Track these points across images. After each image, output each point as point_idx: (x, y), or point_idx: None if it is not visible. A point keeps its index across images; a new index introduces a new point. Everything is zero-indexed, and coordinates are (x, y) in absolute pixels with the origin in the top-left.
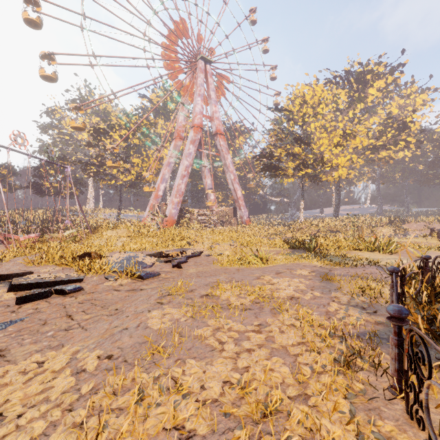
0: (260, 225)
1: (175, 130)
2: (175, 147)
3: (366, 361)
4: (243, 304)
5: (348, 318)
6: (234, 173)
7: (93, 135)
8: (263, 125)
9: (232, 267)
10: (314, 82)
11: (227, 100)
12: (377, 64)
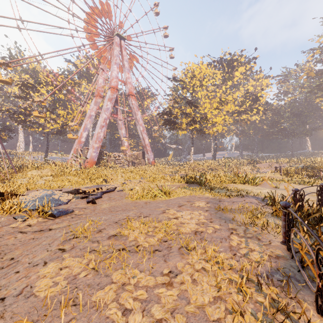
0: (162, 165)
1: (96, 90)
2: (96, 103)
3: (294, 322)
4: (151, 244)
5: (252, 254)
6: (142, 126)
7: (21, 89)
8: (164, 91)
9: (140, 201)
10: (201, 62)
11: (138, 70)
12: (240, 56)
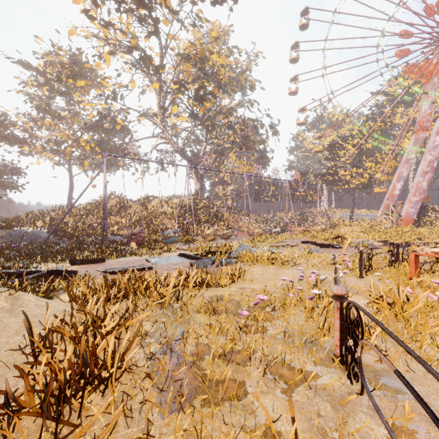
0: None
1: (416, 123)
2: (416, 141)
3: None
4: None
5: None
6: None
7: (329, 151)
8: None
9: None
10: None
11: None
12: None
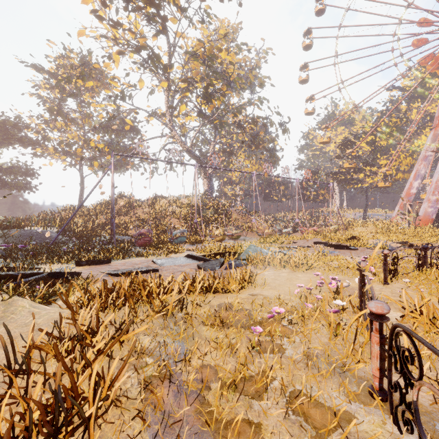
0: None
1: (435, 118)
2: (434, 137)
3: None
4: None
5: None
6: None
7: (341, 148)
8: None
9: None
10: None
11: None
12: None
